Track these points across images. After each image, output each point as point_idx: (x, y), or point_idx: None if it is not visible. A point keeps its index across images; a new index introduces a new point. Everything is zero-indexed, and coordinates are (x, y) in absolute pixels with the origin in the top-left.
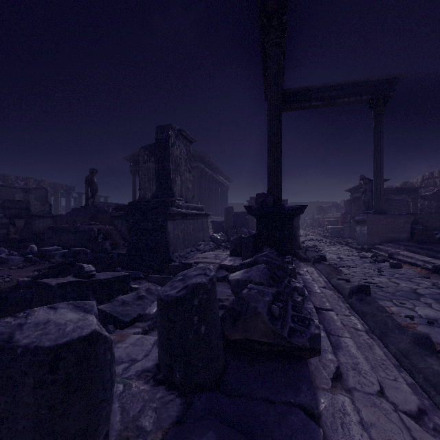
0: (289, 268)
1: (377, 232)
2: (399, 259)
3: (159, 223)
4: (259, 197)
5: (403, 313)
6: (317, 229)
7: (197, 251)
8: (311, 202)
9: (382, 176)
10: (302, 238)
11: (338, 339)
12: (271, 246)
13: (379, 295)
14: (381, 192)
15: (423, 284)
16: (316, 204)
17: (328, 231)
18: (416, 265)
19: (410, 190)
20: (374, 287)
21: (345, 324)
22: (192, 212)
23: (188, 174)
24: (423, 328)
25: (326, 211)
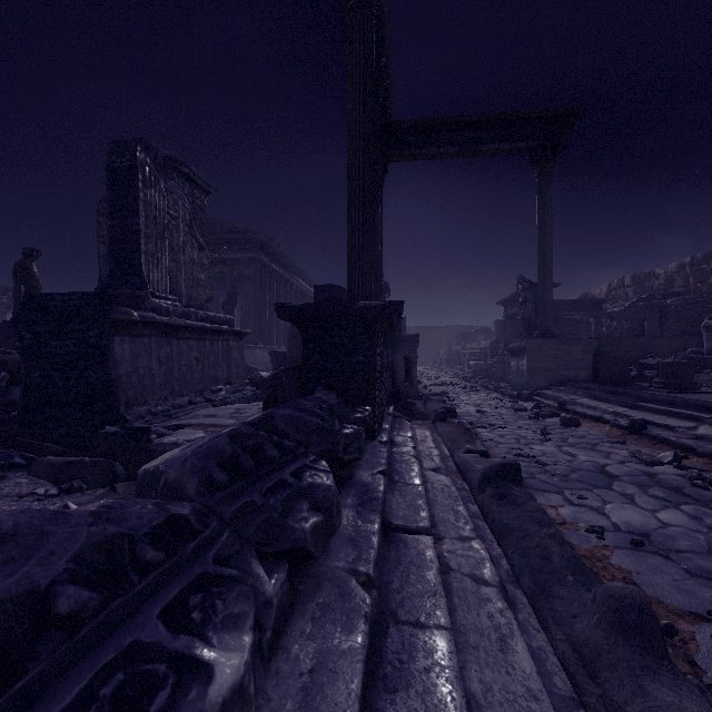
0: (343, 433)
1: (542, 368)
2: (576, 411)
3: (92, 340)
4: (320, 292)
5: (584, 522)
6: (456, 368)
7: (208, 403)
8: (449, 326)
9: (550, 276)
10: (428, 381)
11: (410, 641)
12: (331, 387)
13: (540, 482)
14: (548, 302)
15: (615, 456)
16: (457, 329)
17: (471, 370)
18: (603, 421)
19: (592, 304)
20: (532, 463)
21: (454, 568)
22: (193, 323)
23: (196, 253)
24: (625, 558)
25: (471, 339)
